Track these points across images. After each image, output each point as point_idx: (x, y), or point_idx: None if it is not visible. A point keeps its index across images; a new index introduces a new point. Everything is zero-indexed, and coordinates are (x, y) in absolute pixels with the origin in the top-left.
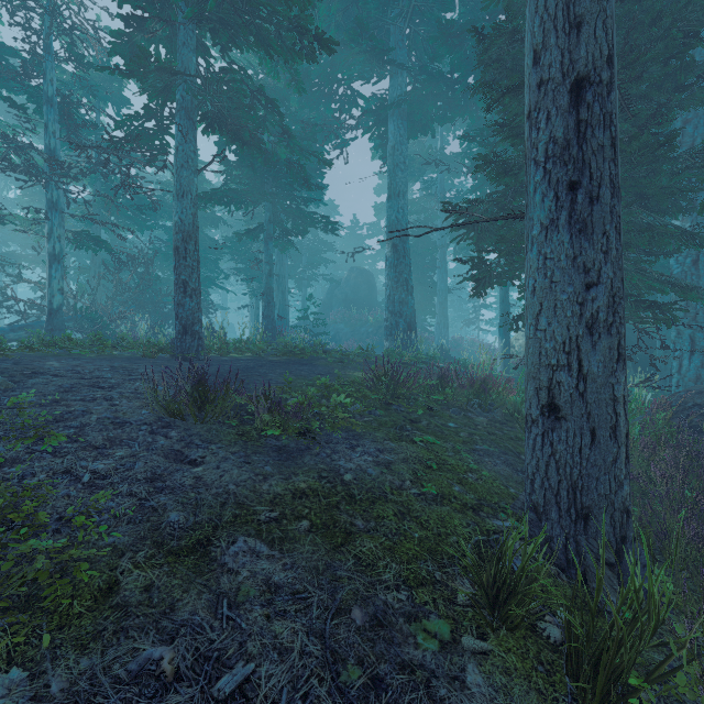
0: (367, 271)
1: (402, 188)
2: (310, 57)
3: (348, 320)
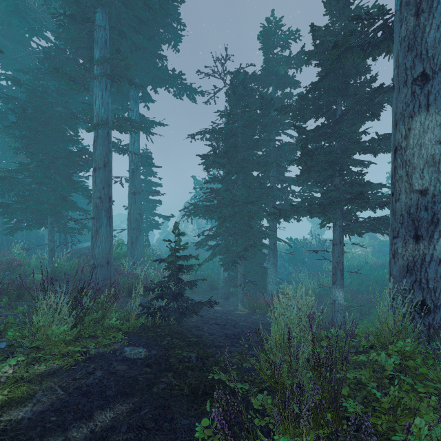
0: None
1: None
2: None
3: None
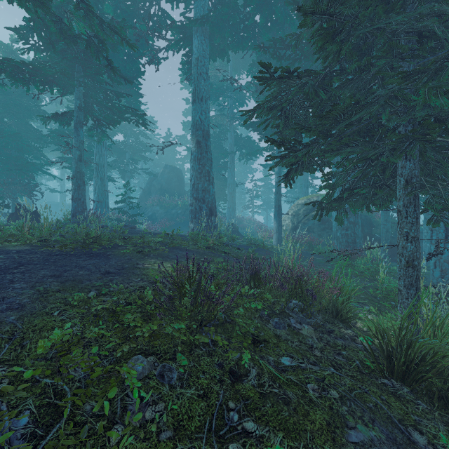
0: (178, 168)
1: (204, 94)
2: None
3: (162, 204)
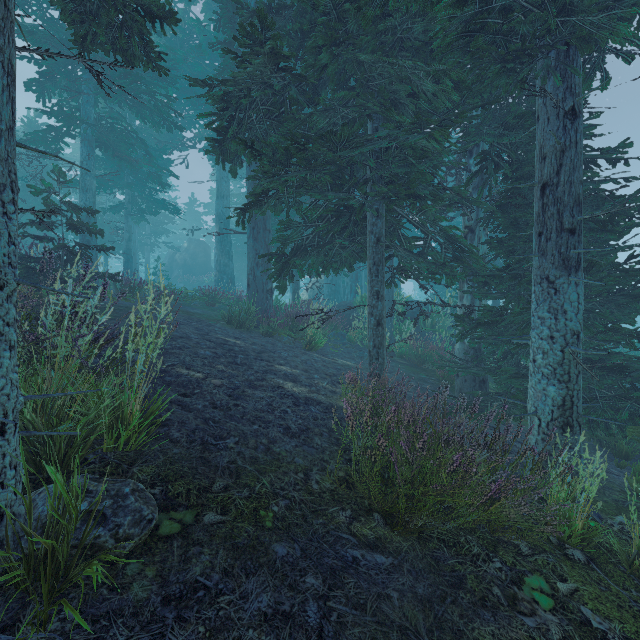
0: (204, 242)
1: (225, 193)
2: (169, 130)
3: (187, 281)
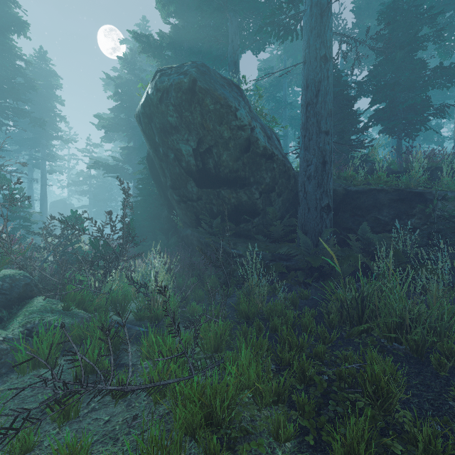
0: None
1: None
2: None
3: None
